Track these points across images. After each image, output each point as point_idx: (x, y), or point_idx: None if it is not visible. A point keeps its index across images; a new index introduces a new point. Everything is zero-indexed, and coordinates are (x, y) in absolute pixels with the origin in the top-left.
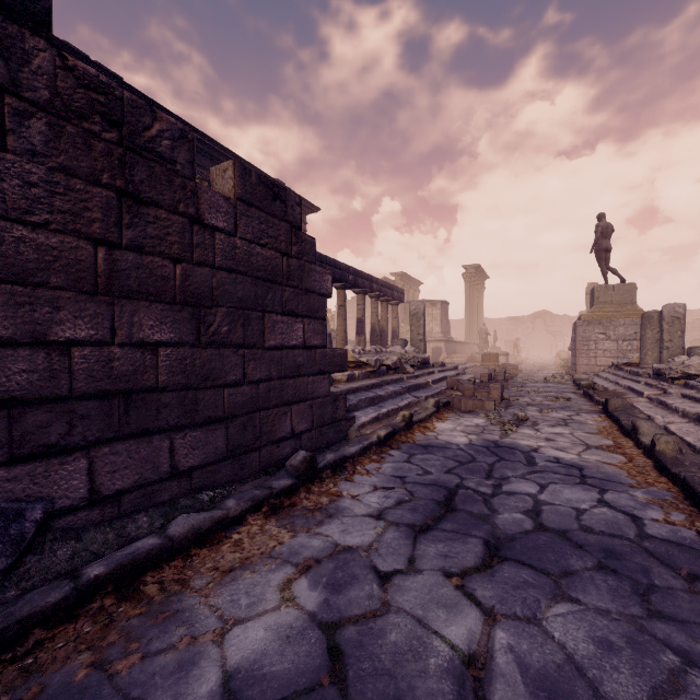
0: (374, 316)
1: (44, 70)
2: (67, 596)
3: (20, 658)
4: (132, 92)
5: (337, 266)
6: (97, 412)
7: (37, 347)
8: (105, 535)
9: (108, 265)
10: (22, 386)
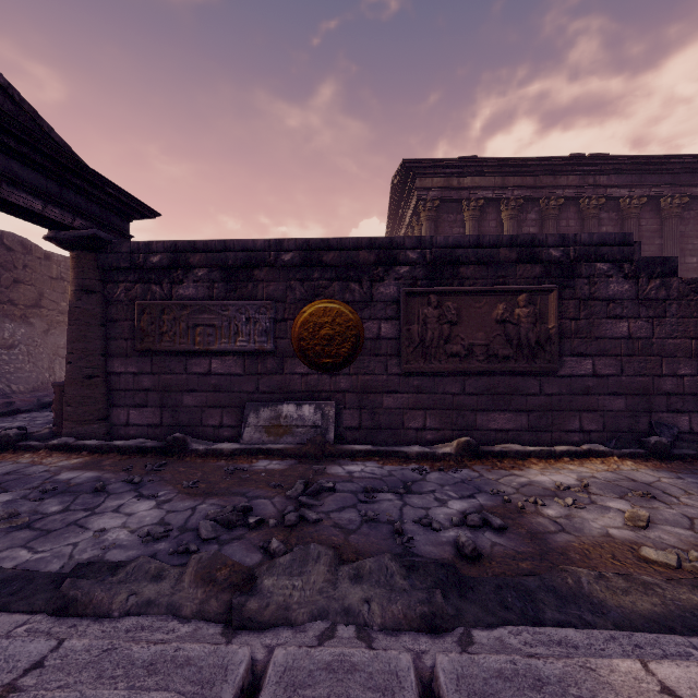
0: None
1: (675, 287)
2: (695, 454)
3: (687, 462)
4: (616, 159)
5: None
6: (691, 400)
7: (673, 377)
8: (696, 445)
9: (695, 346)
10: (669, 389)
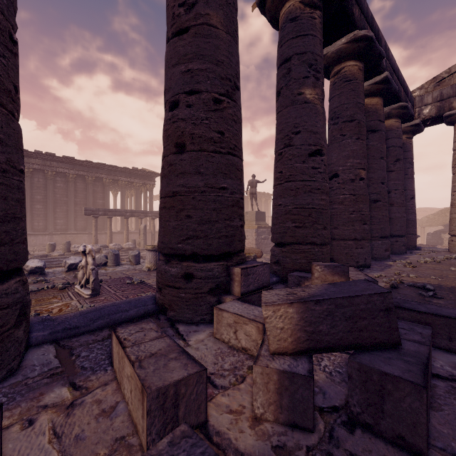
0: (152, 227)
1: None
2: None
3: None
4: (58, 157)
5: (117, 211)
6: None
7: None
8: None
9: None
10: None
